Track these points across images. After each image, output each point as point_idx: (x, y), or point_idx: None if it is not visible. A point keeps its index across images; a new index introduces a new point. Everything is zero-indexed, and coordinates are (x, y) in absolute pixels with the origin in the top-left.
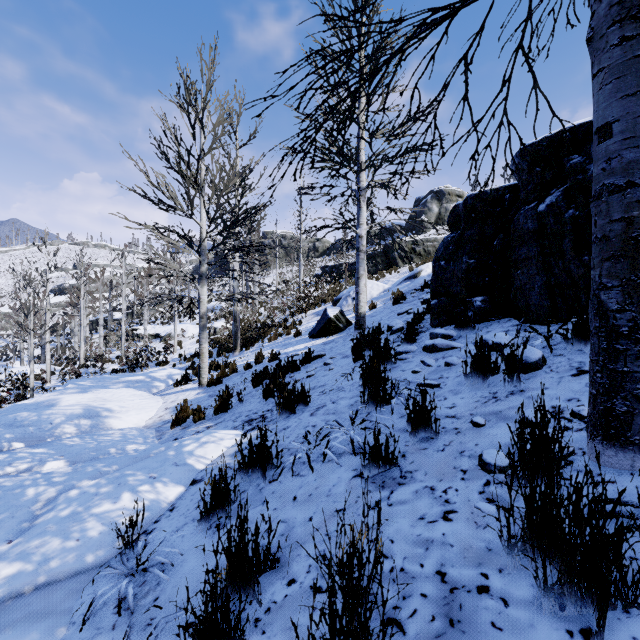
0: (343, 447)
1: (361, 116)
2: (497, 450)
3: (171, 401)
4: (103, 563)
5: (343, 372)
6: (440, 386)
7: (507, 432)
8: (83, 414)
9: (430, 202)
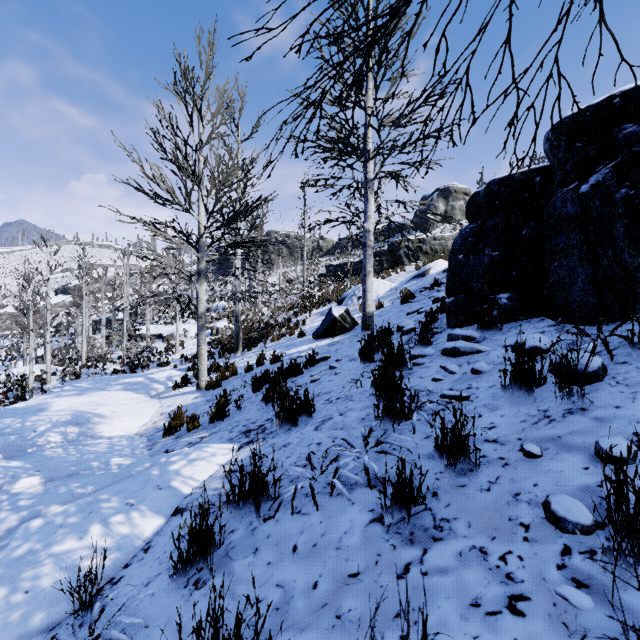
0: (355, 477)
1: (368, 103)
2: (572, 498)
3: (167, 405)
4: (54, 625)
5: (351, 377)
6: (470, 399)
7: (577, 468)
8: (71, 421)
9: (436, 200)
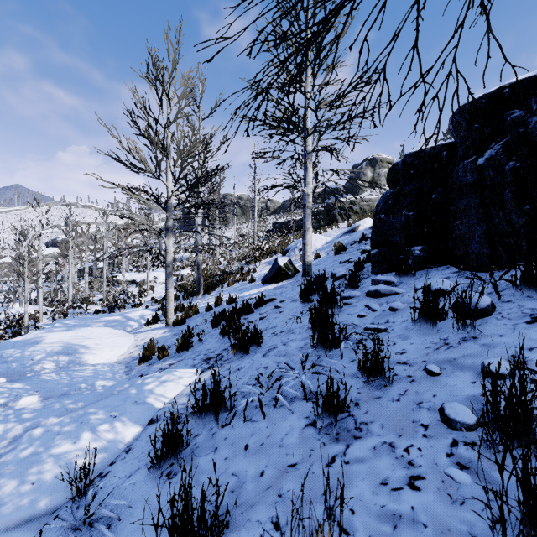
0: (294, 392)
1: (307, 88)
2: (461, 404)
3: (141, 339)
4: (55, 509)
5: (292, 315)
6: (387, 331)
7: (466, 383)
8: (62, 351)
9: (365, 168)
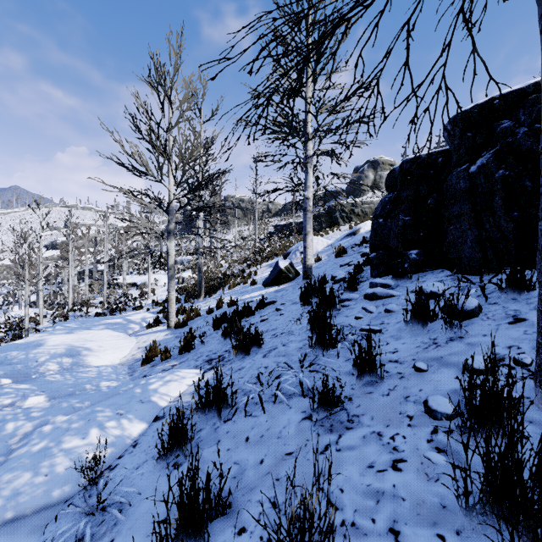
0: (293, 389)
1: (308, 93)
2: (442, 397)
3: (143, 341)
4: (68, 498)
5: (292, 317)
6: (382, 331)
7: (450, 378)
8: (65, 353)
9: (367, 170)
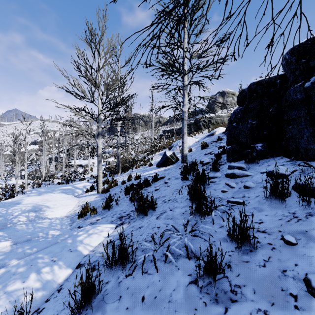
0: (179, 251)
1: (185, 46)
2: None
3: (82, 201)
4: None
5: (176, 188)
6: (245, 203)
7: None
8: (31, 209)
9: (218, 97)
